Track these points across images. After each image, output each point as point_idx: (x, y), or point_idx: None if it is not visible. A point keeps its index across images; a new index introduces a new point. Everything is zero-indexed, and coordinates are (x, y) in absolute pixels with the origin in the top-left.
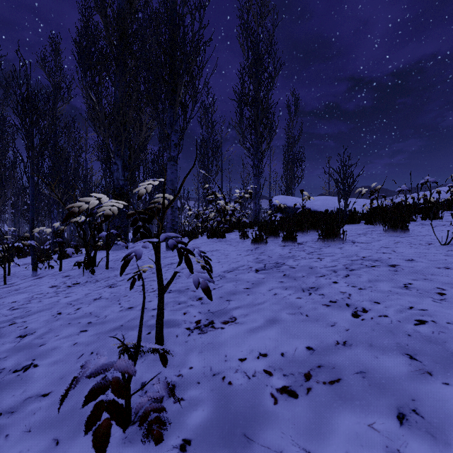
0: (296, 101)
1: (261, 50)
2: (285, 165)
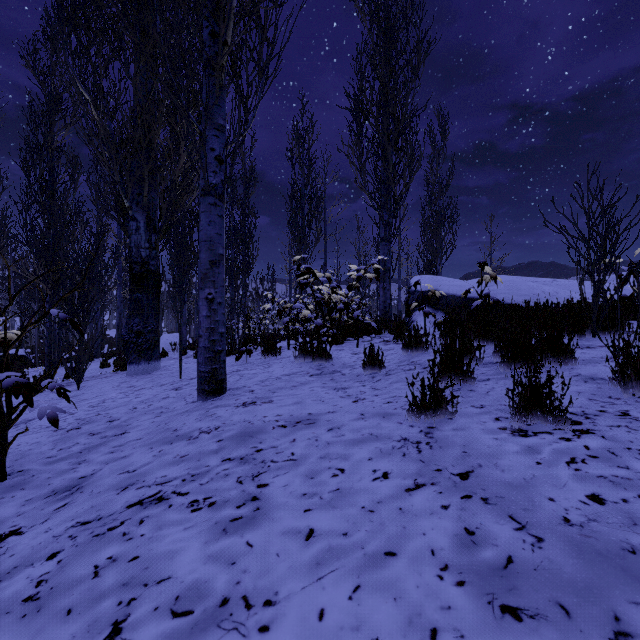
0: (443, 125)
1: (396, 13)
2: (424, 229)
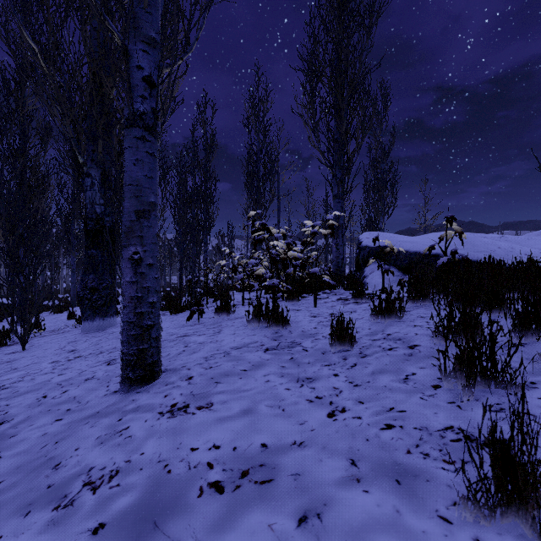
0: (386, 96)
1: None
2: (367, 190)
